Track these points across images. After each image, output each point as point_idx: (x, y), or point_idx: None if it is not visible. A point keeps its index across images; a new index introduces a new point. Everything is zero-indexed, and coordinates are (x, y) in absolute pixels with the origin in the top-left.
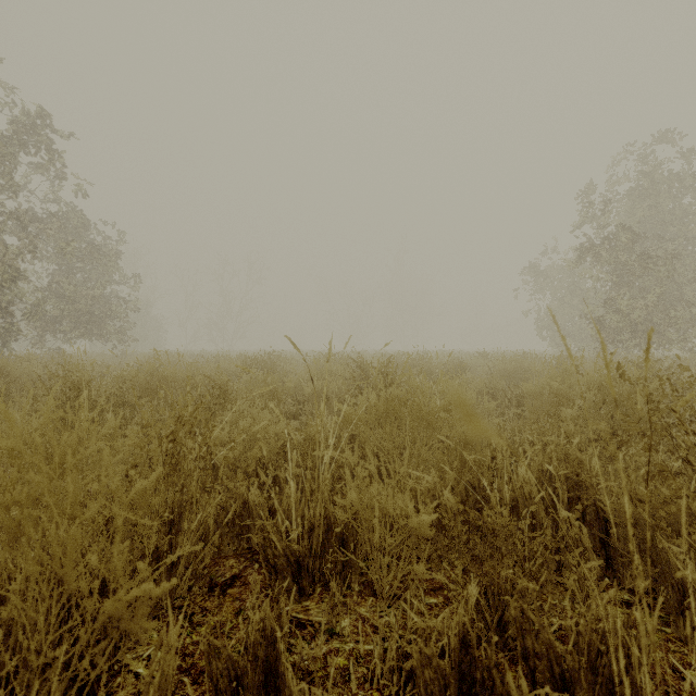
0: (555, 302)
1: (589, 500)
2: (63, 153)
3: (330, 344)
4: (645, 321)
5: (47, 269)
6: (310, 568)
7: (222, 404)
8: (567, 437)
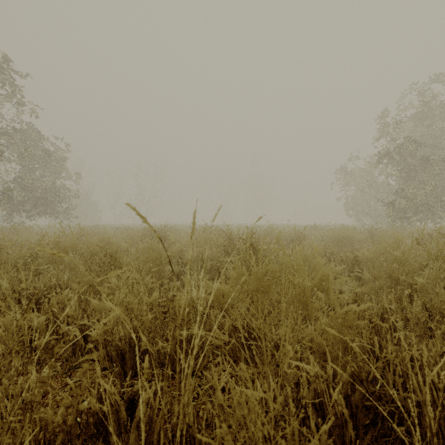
0: (358, 192)
1: None
2: (21, 87)
3: (193, 216)
4: (423, 204)
5: (14, 168)
6: None
7: (112, 269)
8: (440, 313)
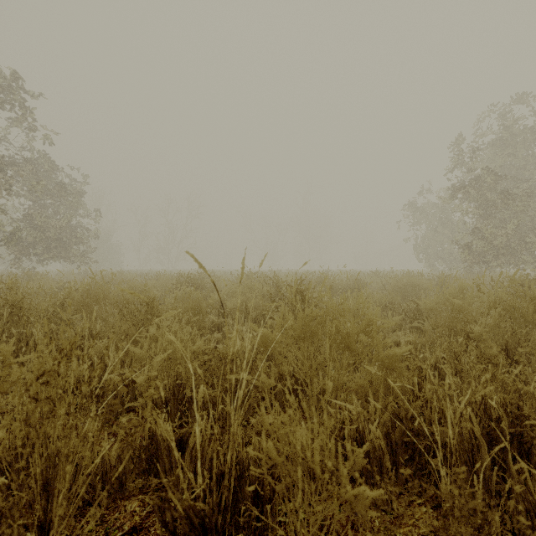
0: (429, 232)
1: (535, 439)
2: (33, 109)
3: (242, 262)
4: (504, 246)
5: (24, 204)
6: (219, 525)
7: (149, 319)
8: (487, 358)
